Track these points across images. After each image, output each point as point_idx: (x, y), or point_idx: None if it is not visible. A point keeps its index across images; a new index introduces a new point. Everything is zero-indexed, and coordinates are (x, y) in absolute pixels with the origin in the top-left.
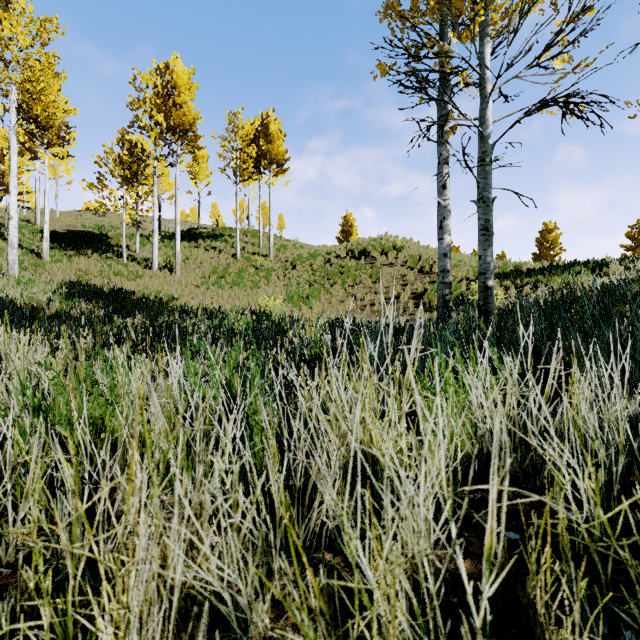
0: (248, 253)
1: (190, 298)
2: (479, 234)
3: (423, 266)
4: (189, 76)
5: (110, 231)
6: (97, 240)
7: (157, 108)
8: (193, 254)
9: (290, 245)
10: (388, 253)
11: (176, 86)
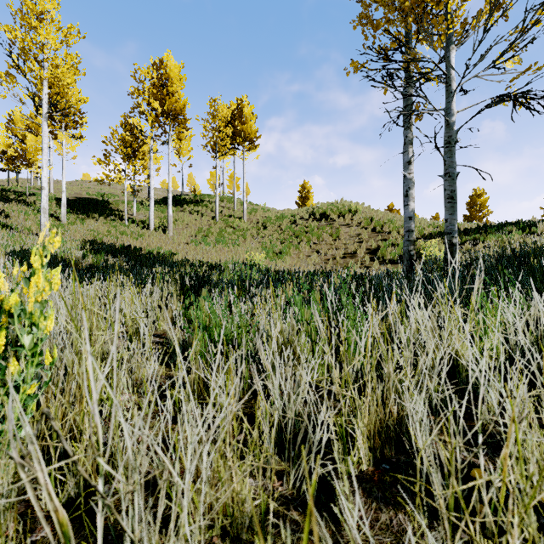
0: (225, 216)
1: (185, 253)
2: (445, 202)
3: (375, 226)
4: (179, 69)
5: (110, 198)
6: (101, 205)
7: (154, 96)
8: (180, 217)
9: (259, 209)
10: (345, 215)
11: (169, 78)
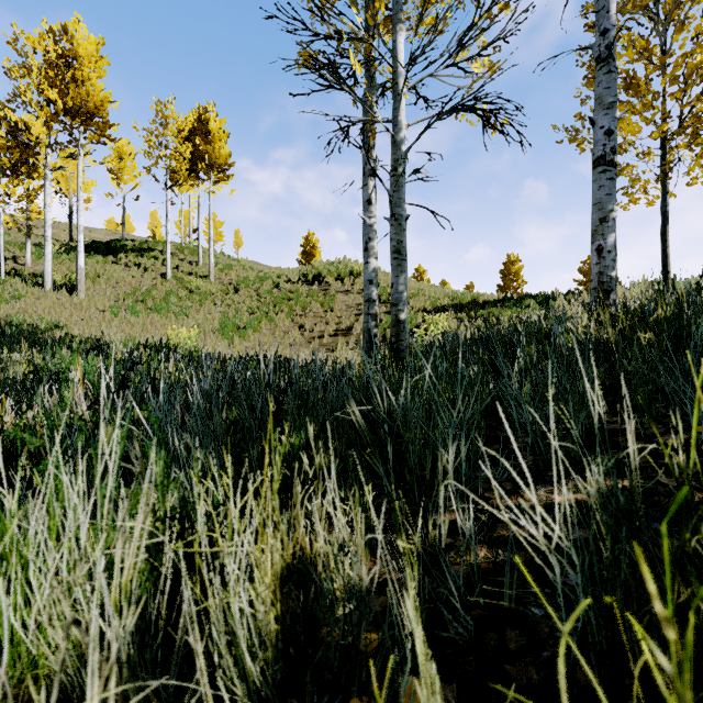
0: (183, 273)
1: (85, 327)
2: (391, 257)
3: (380, 294)
4: (96, 47)
5: None
6: None
7: (49, 81)
8: (108, 271)
9: (237, 265)
10: (344, 279)
11: (77, 56)
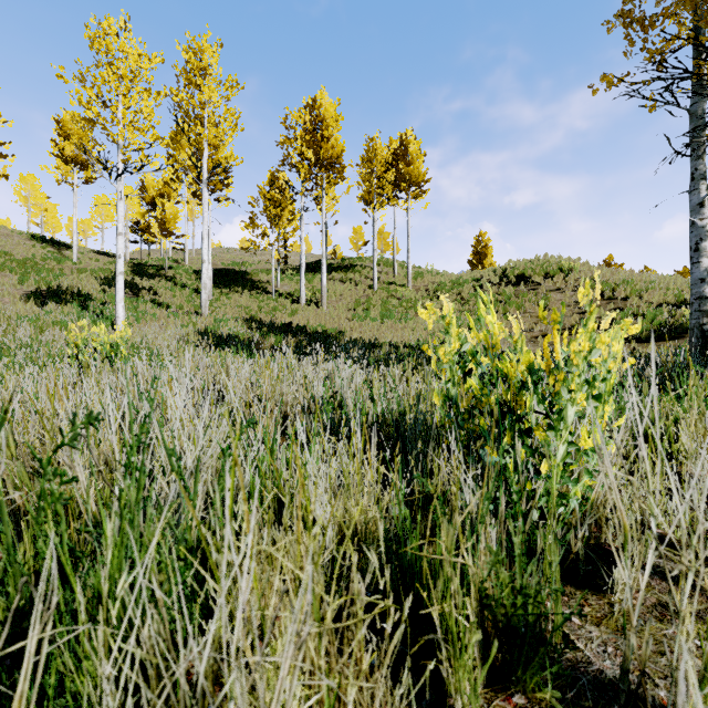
0: (384, 283)
1: (353, 331)
2: None
3: (603, 290)
4: (335, 108)
5: (246, 267)
6: (240, 277)
7: (307, 144)
8: (330, 287)
9: (425, 272)
10: (554, 277)
11: (324, 120)
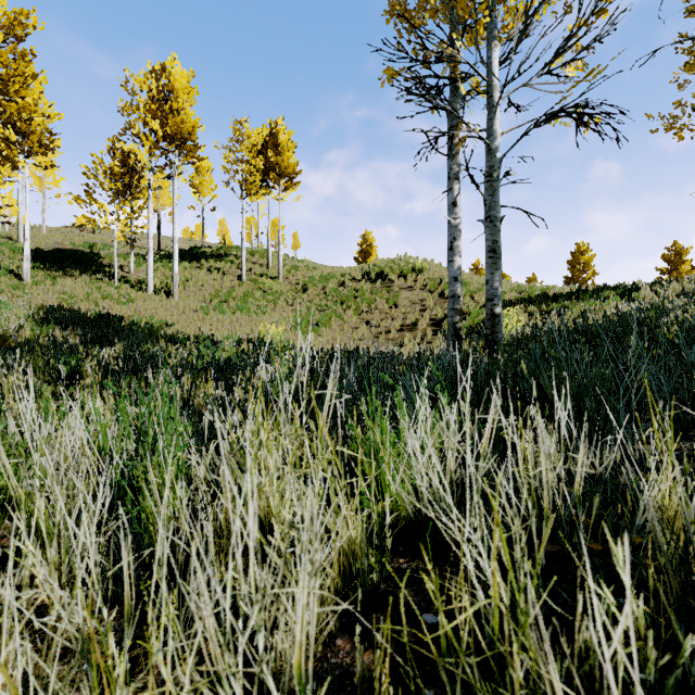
0: (255, 275)
1: (186, 324)
2: (486, 256)
3: (444, 290)
4: (188, 79)
5: (102, 250)
6: (87, 260)
7: (152, 114)
8: (194, 276)
9: (302, 266)
10: (407, 276)
11: (173, 90)
